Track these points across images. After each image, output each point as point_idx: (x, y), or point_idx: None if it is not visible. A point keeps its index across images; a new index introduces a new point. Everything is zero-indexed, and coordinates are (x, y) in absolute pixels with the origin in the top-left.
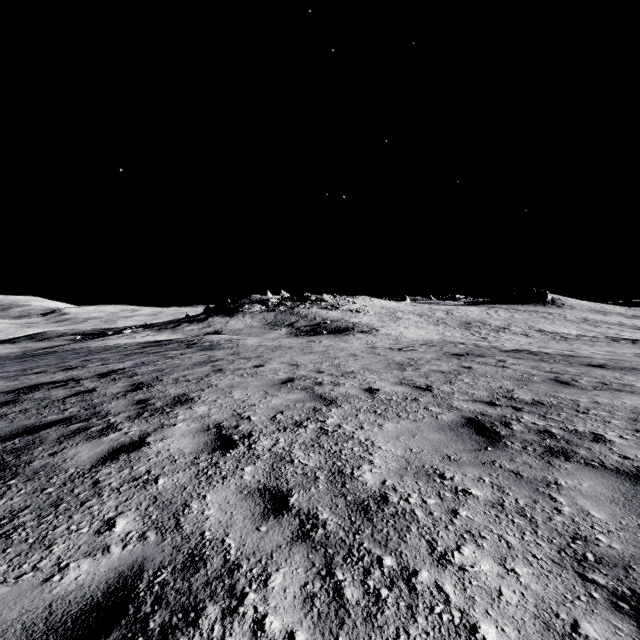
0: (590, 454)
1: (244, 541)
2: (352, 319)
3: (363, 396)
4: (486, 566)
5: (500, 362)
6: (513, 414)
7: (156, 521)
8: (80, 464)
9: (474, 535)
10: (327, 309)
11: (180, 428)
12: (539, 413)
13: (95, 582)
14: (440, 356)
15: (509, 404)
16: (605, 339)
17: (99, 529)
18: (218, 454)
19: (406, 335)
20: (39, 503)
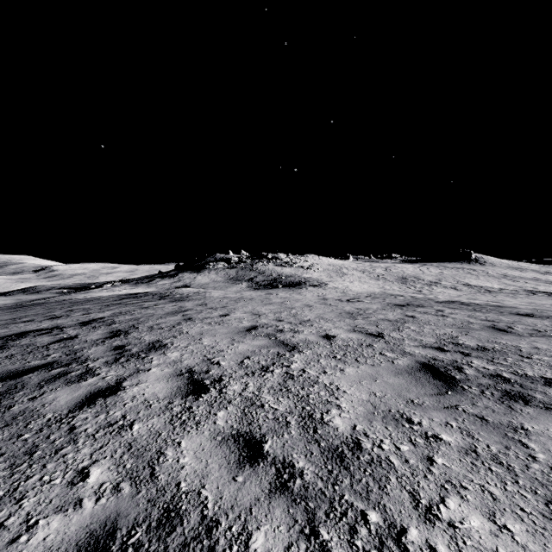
0: (547, 398)
1: (221, 493)
2: (304, 275)
3: (322, 342)
4: (476, 522)
5: (439, 312)
6: (463, 359)
7: (130, 471)
8: (58, 409)
9: (455, 485)
10: (282, 266)
11: (154, 373)
12: (487, 358)
13: (64, 544)
14: (384, 306)
15: (457, 350)
16: (524, 292)
17: (72, 480)
18: (191, 399)
19: (351, 288)
20: (14, 450)
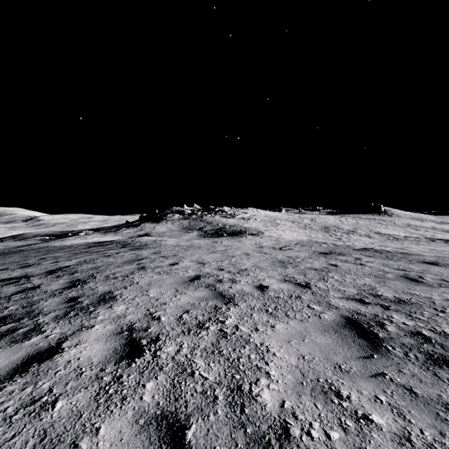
0: None
1: None
2: (244, 225)
3: (256, 294)
4: None
5: (357, 260)
6: (383, 313)
7: None
8: None
9: None
10: (226, 217)
11: (96, 331)
12: (405, 312)
13: None
14: (311, 254)
15: (377, 302)
16: (425, 239)
17: None
18: (124, 364)
19: (283, 237)
20: None
